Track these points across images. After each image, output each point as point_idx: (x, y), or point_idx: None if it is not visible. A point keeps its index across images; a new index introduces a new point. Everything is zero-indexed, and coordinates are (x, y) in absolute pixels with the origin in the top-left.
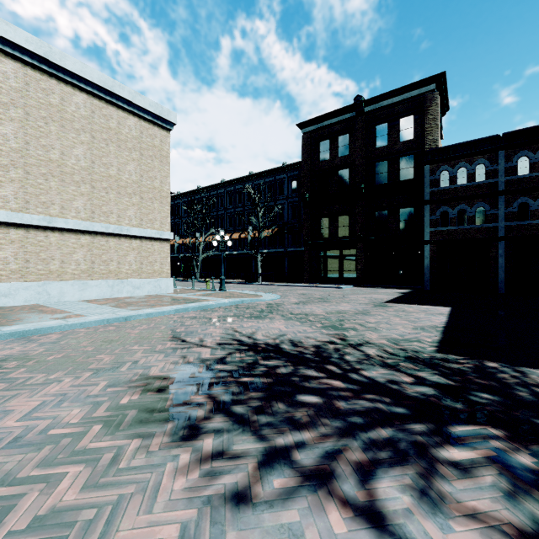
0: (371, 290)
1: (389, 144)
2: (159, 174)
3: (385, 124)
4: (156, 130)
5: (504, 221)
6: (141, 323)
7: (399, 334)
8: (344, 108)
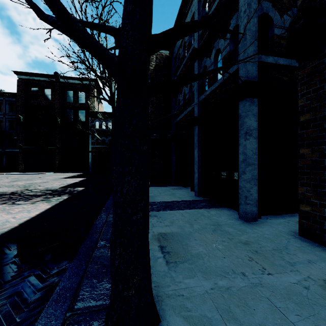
0: (62, 174)
1: (74, 102)
2: None
3: (72, 91)
4: None
5: None
6: None
7: (52, 186)
8: (48, 74)
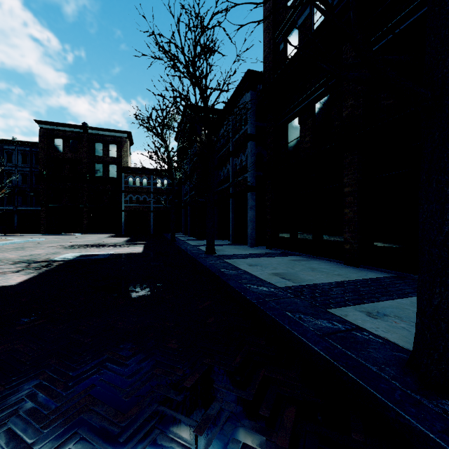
0: (94, 235)
1: (104, 156)
2: None
3: (101, 143)
4: None
5: (153, 204)
6: (1, 247)
7: (114, 241)
8: (75, 125)
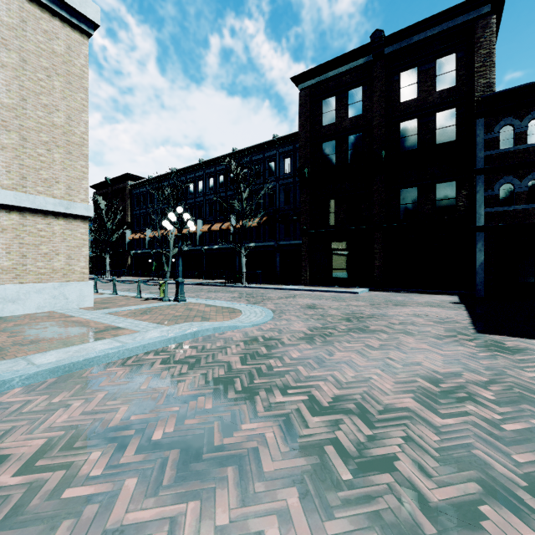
0: (401, 296)
1: (420, 95)
2: (64, 104)
3: (413, 69)
4: (57, 27)
5: None
6: None
7: None
8: (356, 50)
